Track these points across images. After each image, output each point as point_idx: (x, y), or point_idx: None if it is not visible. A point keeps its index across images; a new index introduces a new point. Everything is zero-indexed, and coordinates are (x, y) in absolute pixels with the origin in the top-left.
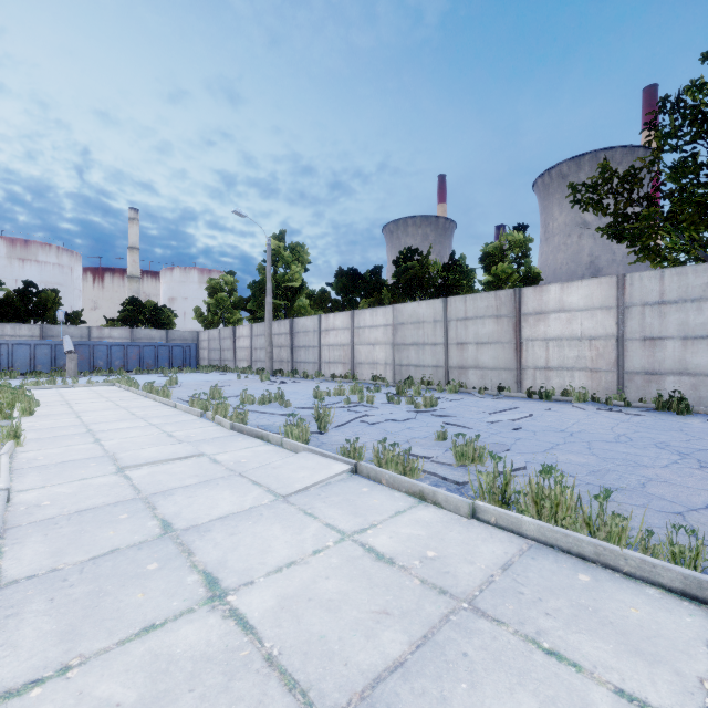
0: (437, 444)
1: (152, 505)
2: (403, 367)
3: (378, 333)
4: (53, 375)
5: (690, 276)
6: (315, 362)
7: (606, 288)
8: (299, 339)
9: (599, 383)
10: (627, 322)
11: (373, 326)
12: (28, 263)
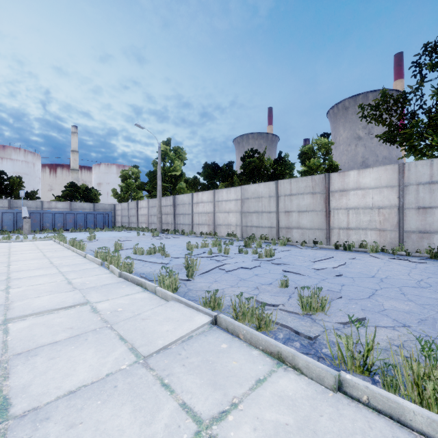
0: (281, 290)
1: (7, 371)
2: (248, 228)
3: (231, 205)
4: (14, 233)
5: None
6: (190, 224)
7: (390, 172)
8: (179, 209)
9: (385, 239)
10: (406, 196)
11: (228, 200)
12: (5, 160)
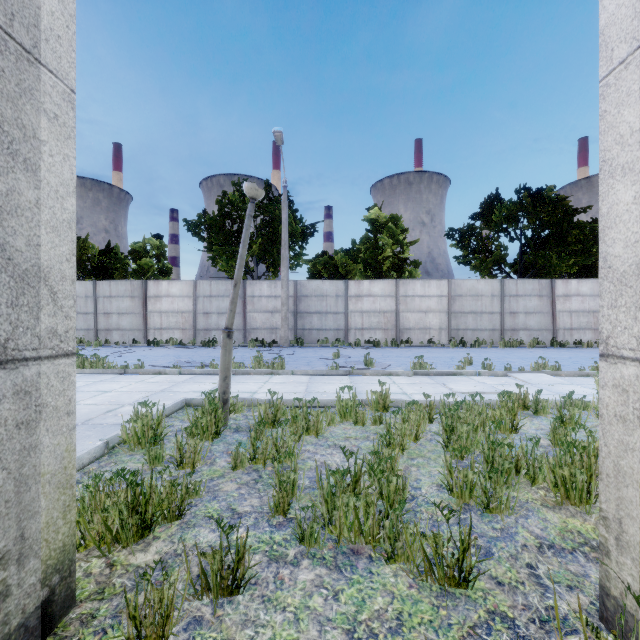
0: None
1: None
2: None
3: None
4: None
5: (221, 285)
6: None
7: (189, 286)
8: None
9: (186, 336)
10: (198, 304)
11: None
12: None
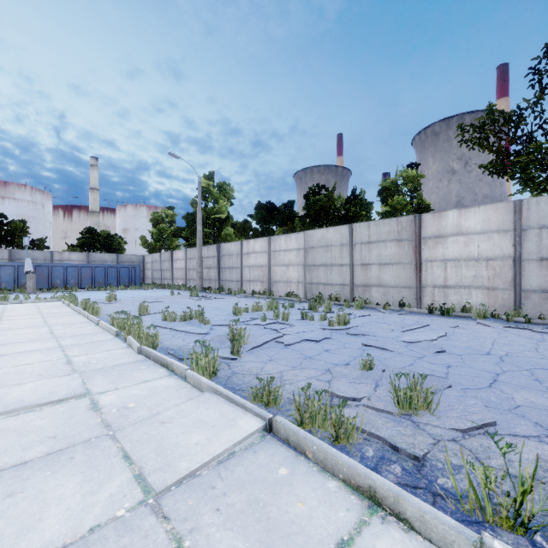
0: (363, 374)
1: None
2: (313, 285)
3: (292, 256)
4: (15, 292)
5: None
6: (238, 280)
7: (503, 212)
8: (224, 261)
9: (495, 300)
10: (524, 244)
11: (287, 250)
12: (7, 200)
